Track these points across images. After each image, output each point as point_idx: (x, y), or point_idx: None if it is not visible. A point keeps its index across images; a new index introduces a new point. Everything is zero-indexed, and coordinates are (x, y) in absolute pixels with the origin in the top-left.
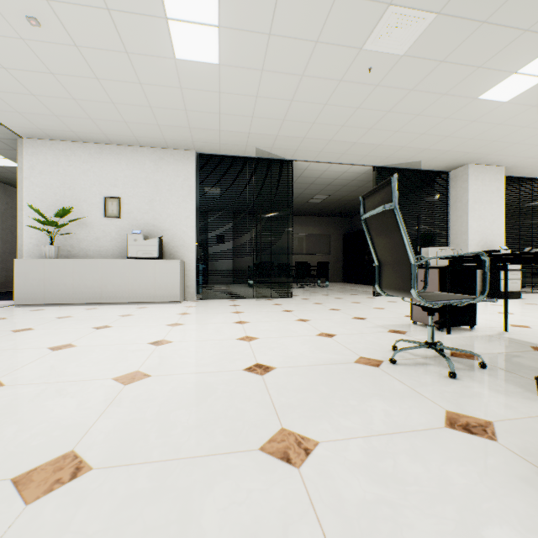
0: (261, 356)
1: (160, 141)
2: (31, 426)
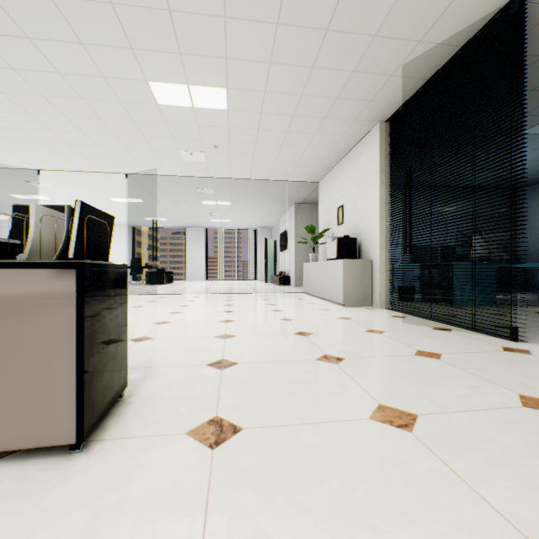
0: None
1: (346, 138)
2: None
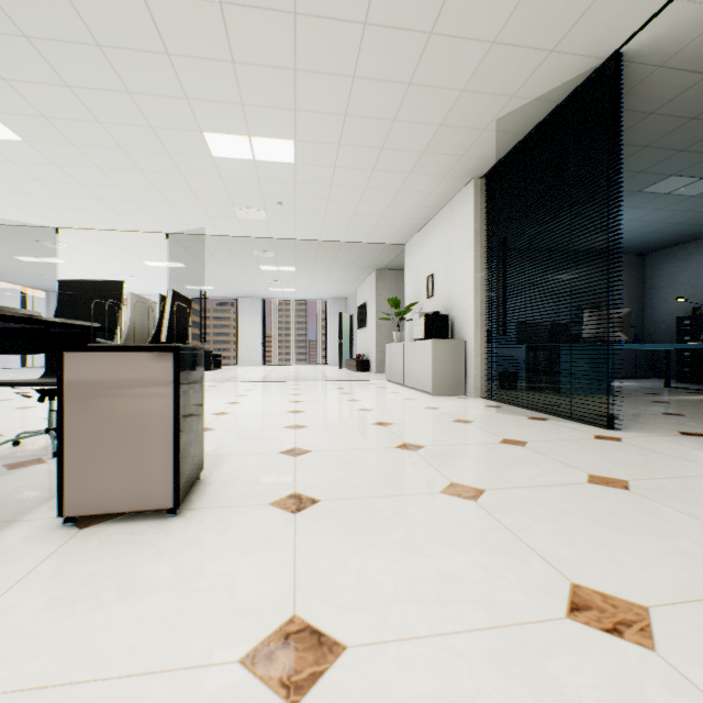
0: None
1: (436, 196)
2: None
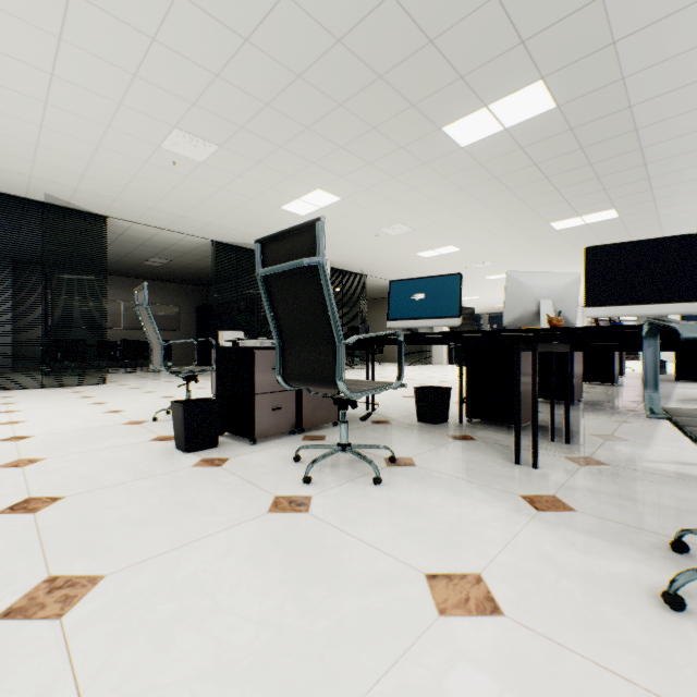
0: (24, 431)
1: None
2: None
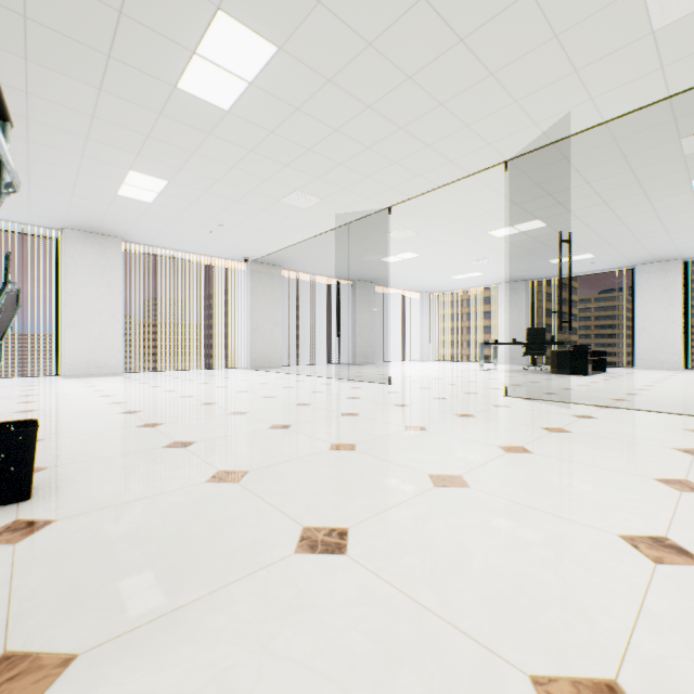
0: (366, 583)
1: None
2: (404, 449)
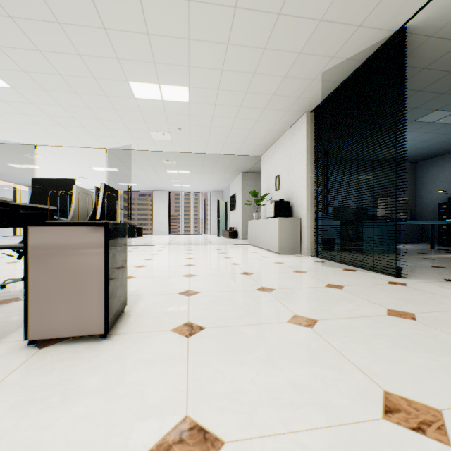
0: None
1: (281, 124)
2: None
